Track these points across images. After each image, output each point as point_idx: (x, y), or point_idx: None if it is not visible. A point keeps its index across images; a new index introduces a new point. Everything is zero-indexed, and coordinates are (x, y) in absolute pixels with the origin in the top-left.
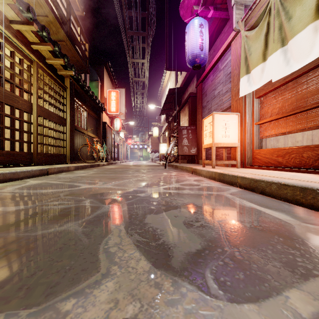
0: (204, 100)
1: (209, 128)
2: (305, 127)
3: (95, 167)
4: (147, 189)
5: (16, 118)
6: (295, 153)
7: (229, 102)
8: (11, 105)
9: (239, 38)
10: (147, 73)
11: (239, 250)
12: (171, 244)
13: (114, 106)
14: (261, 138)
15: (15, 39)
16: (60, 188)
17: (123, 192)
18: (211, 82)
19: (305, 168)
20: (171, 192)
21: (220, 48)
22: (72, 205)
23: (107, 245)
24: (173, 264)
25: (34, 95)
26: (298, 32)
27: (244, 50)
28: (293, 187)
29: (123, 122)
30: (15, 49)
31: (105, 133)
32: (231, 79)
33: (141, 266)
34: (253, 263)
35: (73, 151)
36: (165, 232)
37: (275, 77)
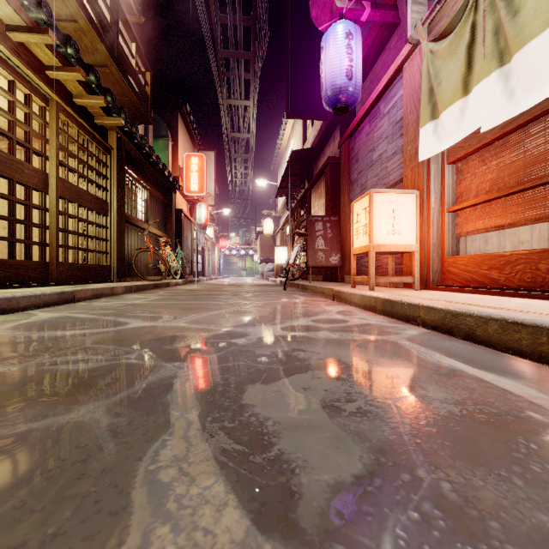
0: (353, 170)
1: (364, 219)
2: (543, 215)
3: (162, 287)
4: (250, 329)
5: (19, 201)
6: (524, 263)
7: (398, 172)
8: (9, 177)
9: (418, 56)
10: (254, 124)
11: (451, 478)
12: (297, 461)
13: (196, 182)
14: (459, 236)
15: (15, 59)
16: (90, 327)
17: (205, 336)
18: (366, 138)
19: (543, 291)
20: (296, 336)
21: (382, 76)
22: (103, 362)
23: (155, 464)
24: (302, 521)
25: (52, 161)
26: (532, 38)
27: (428, 76)
28: (533, 328)
29: (212, 210)
30: (17, 77)
31: (181, 228)
32: (403, 130)
33: (226, 526)
34: (491, 516)
35: (122, 260)
36: (283, 426)
37: (486, 123)
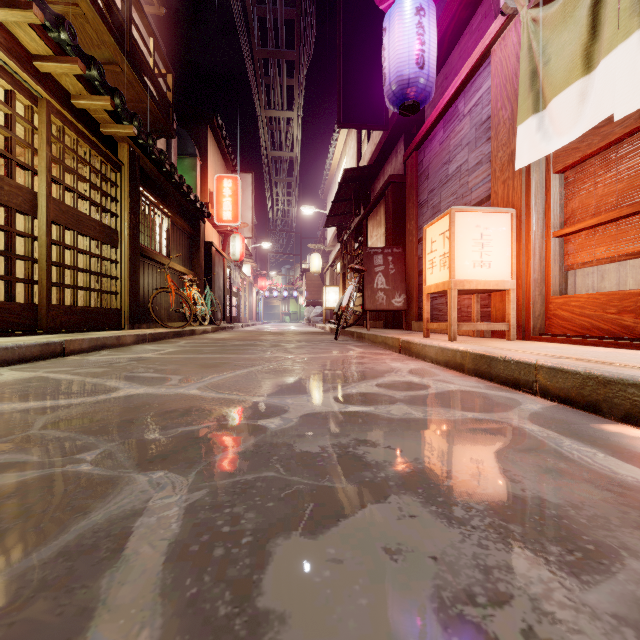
0: (422, 190)
1: (441, 247)
2: None
3: (185, 336)
4: (290, 400)
5: None
6: None
7: (484, 187)
8: None
9: (512, 33)
10: (299, 140)
11: None
12: None
13: (229, 210)
14: (570, 268)
15: None
16: (59, 396)
17: (221, 413)
18: (440, 147)
19: None
20: (358, 413)
21: (459, 68)
22: (32, 471)
23: None
24: None
25: (42, 176)
26: None
27: (530, 54)
28: None
29: (249, 244)
30: None
31: (211, 265)
32: (491, 131)
33: None
34: None
35: (136, 303)
36: None
37: (623, 107)
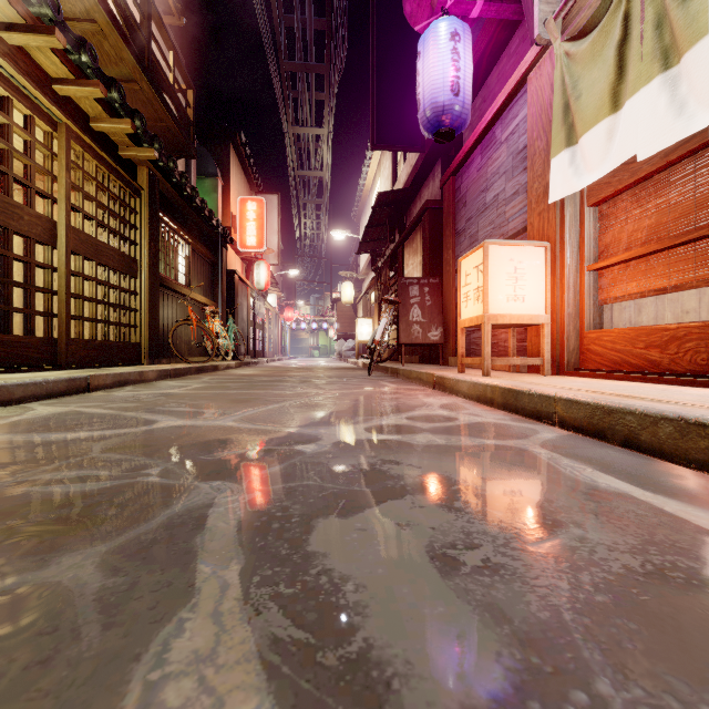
0: (459, 217)
1: (475, 280)
2: None
3: (208, 372)
4: (323, 430)
5: (16, 257)
6: (697, 340)
7: (521, 218)
8: (3, 225)
9: (548, 63)
10: (329, 158)
11: (656, 702)
12: (395, 664)
13: (253, 235)
14: (604, 303)
15: (11, 68)
16: (103, 427)
17: (260, 441)
18: (477, 174)
19: None
20: (386, 441)
21: (498, 92)
22: (111, 481)
23: (161, 669)
24: None
25: (61, 204)
26: None
27: (563, 88)
28: None
29: (274, 271)
30: (13, 93)
31: (234, 295)
32: (527, 161)
33: None
34: None
35: (155, 336)
36: (371, 594)
37: (645, 149)
